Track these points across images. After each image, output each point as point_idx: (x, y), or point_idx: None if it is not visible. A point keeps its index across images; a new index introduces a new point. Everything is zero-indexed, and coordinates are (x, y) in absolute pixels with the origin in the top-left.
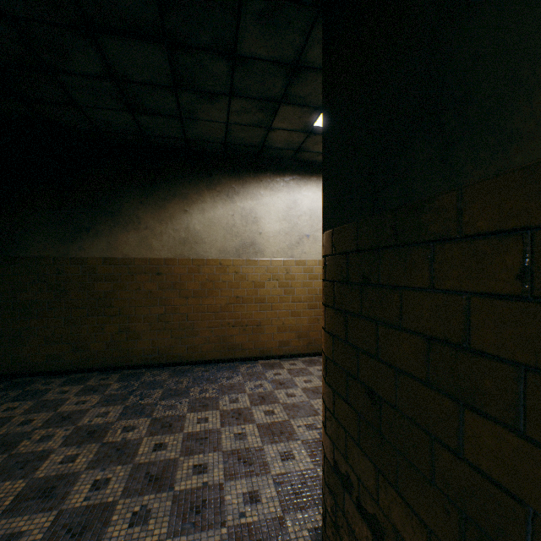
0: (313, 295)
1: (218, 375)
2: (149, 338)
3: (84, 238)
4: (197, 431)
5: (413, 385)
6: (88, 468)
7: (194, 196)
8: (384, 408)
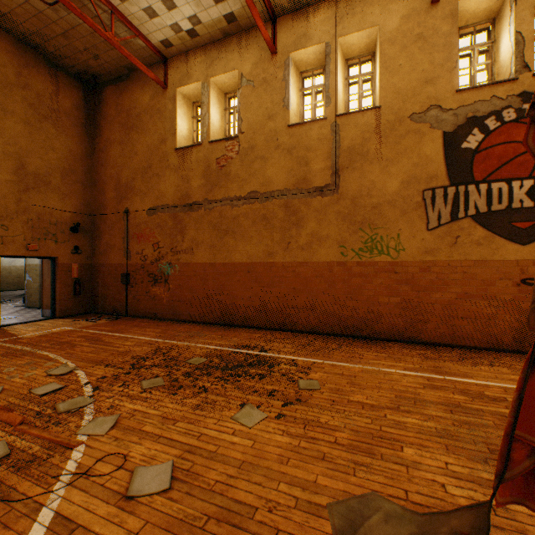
0: (19, 275)
1: None
2: None
3: None
4: None
5: None
6: None
7: None
8: None
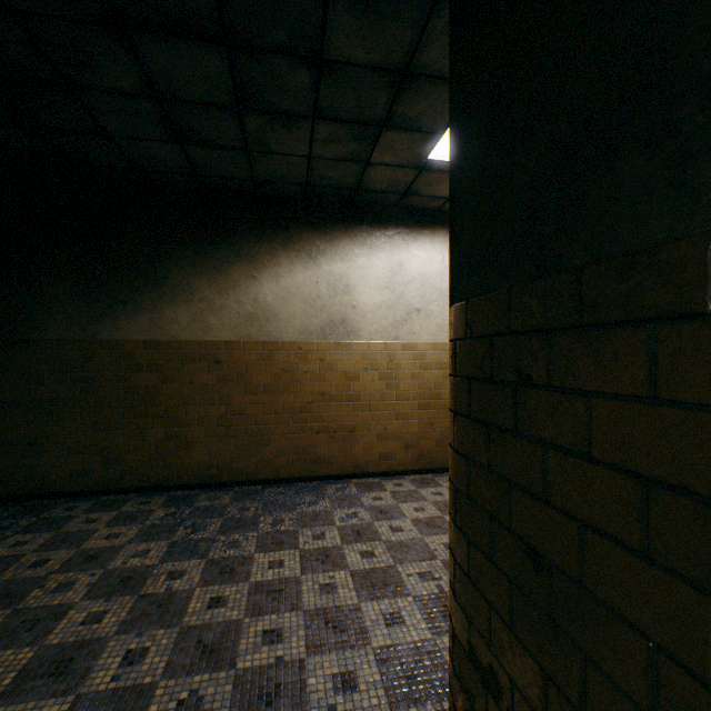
0: (425, 390)
1: (297, 499)
2: (204, 448)
3: (118, 314)
4: (268, 580)
5: (615, 552)
6: (119, 632)
7: (265, 257)
8: (557, 581)
